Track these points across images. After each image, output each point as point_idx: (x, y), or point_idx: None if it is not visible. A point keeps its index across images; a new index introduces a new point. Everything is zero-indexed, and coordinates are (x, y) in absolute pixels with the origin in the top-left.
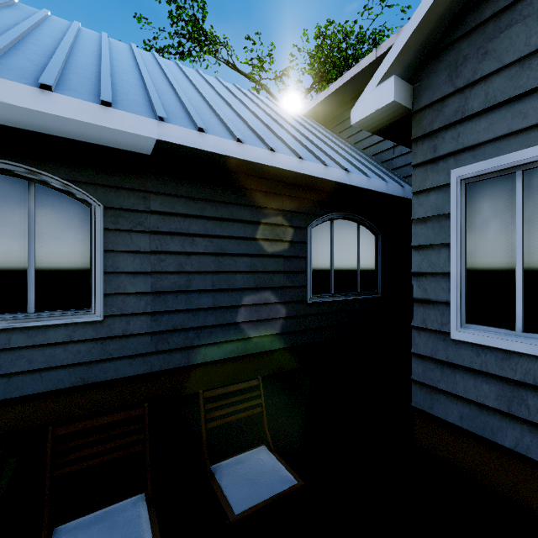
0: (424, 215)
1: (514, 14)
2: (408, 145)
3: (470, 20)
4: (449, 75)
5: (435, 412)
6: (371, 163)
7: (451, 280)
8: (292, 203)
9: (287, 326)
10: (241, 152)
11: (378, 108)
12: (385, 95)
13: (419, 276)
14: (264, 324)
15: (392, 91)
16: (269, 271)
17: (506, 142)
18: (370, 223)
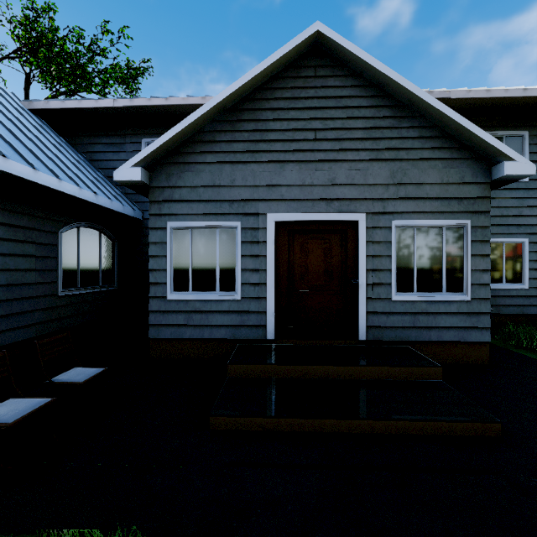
0: (156, 241)
1: (189, 167)
2: (144, 195)
3: (175, 158)
4: (166, 177)
5: (160, 336)
6: (109, 185)
7: (167, 272)
8: (44, 210)
9: (39, 317)
10: (7, 166)
11: (132, 179)
12: (136, 175)
13: (153, 271)
14: (16, 317)
15: (141, 175)
16: (21, 269)
17: (187, 217)
18: (109, 232)
